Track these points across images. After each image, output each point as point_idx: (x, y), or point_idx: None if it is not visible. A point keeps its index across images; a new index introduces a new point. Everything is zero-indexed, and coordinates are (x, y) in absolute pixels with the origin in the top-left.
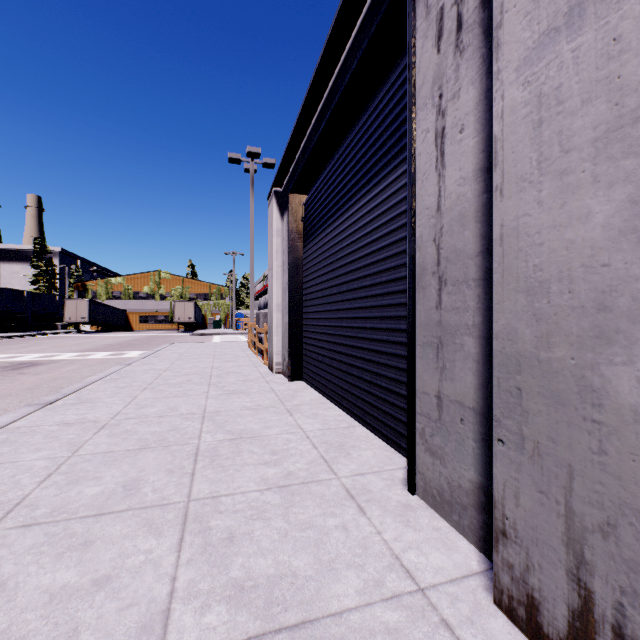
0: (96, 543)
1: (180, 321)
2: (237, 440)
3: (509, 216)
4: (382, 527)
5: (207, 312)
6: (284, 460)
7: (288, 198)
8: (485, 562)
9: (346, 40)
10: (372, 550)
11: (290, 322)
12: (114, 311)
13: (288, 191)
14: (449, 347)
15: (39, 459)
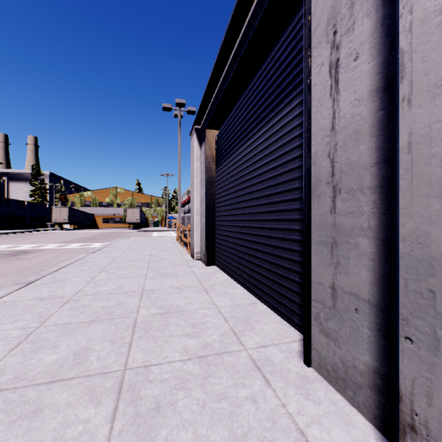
0: (44, 411)
1: (130, 222)
2: (166, 314)
3: (419, 124)
4: (286, 399)
5: (149, 215)
6: (202, 332)
7: (205, 132)
8: (382, 440)
9: (250, 6)
10: (279, 424)
11: (206, 223)
12: (85, 215)
13: (205, 127)
14: (343, 246)
15: (14, 329)
